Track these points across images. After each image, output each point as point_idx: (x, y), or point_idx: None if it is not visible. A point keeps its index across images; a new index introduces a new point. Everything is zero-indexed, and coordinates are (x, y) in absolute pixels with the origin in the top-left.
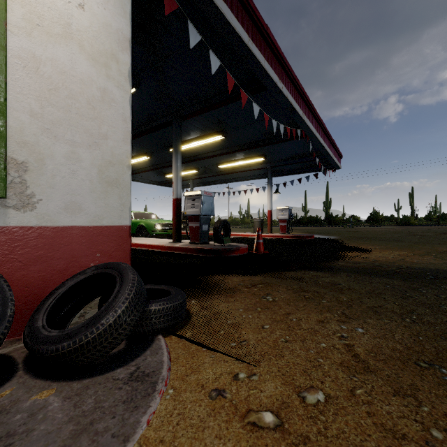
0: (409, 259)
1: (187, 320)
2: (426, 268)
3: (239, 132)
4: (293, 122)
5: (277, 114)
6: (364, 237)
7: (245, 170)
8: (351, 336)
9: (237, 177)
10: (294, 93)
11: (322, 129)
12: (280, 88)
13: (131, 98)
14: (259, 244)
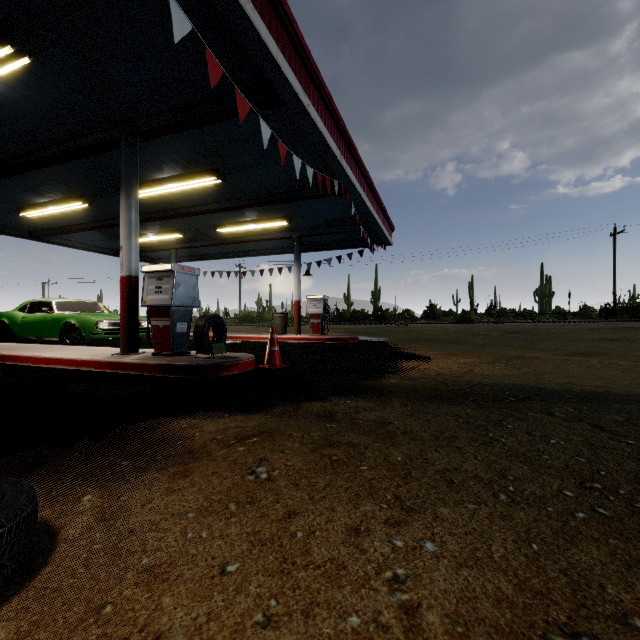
0: (478, 370)
1: (28, 576)
2: (502, 384)
3: (245, 175)
4: (328, 168)
5: (304, 151)
6: (421, 338)
7: (260, 238)
8: (414, 575)
9: (250, 250)
10: (327, 120)
11: (368, 185)
12: (305, 104)
13: (28, 81)
14: (273, 353)
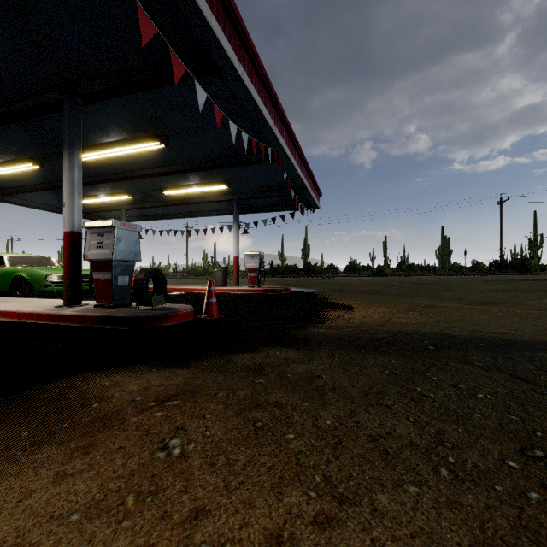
0: (397, 318)
1: None
2: (420, 332)
3: (187, 141)
4: (262, 137)
5: (240, 120)
6: (345, 289)
7: (203, 201)
8: None
9: (194, 211)
10: (261, 91)
11: (298, 154)
12: (239, 72)
13: None
14: (211, 304)
